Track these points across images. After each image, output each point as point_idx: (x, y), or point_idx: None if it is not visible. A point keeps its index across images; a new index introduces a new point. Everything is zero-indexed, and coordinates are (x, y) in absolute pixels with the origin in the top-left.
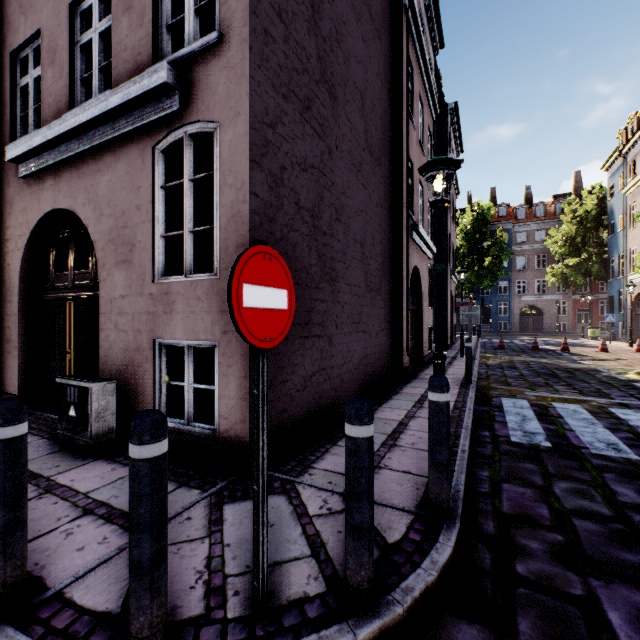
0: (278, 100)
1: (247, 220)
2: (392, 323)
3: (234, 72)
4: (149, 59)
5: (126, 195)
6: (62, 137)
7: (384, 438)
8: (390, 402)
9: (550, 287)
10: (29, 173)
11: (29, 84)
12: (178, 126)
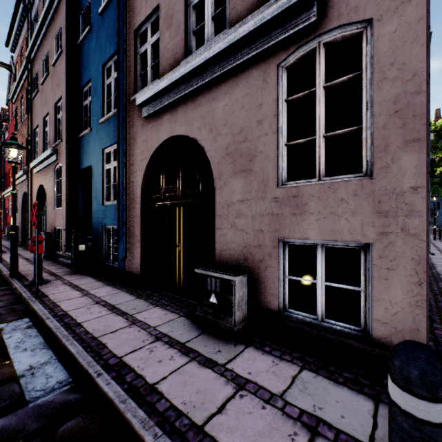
0: None
1: (422, 112)
2: None
3: None
4: None
5: (245, 114)
6: (184, 77)
7: None
8: None
9: None
10: (151, 113)
11: (147, 50)
12: (311, 38)
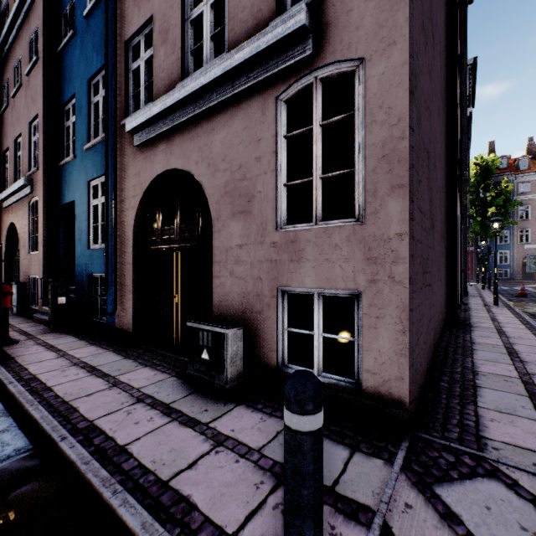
0: (419, 30)
1: (406, 158)
2: (446, 271)
3: None
4: (271, 13)
5: (243, 149)
6: (179, 103)
7: (529, 401)
8: (478, 353)
9: None
10: (143, 141)
11: (140, 66)
12: (308, 72)
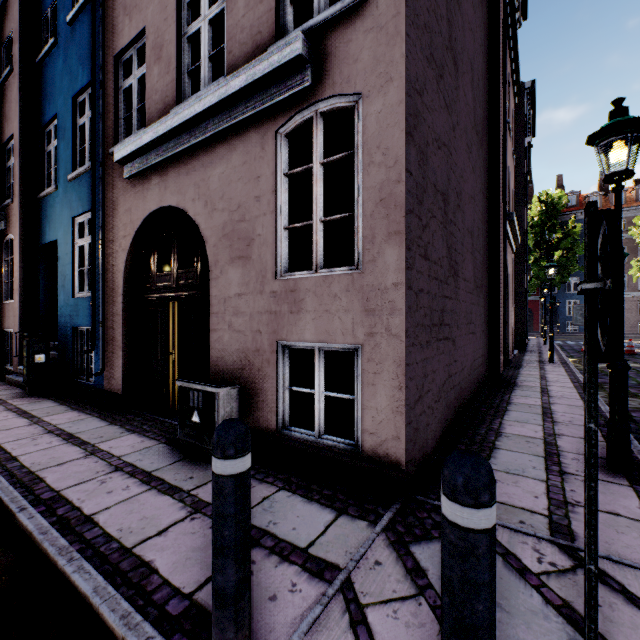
0: (423, 64)
1: (402, 203)
2: (488, 323)
3: (383, 32)
4: (271, 36)
5: (242, 186)
6: (173, 131)
7: (542, 462)
8: (510, 414)
9: (631, 283)
10: (135, 173)
11: (132, 85)
12: (307, 104)
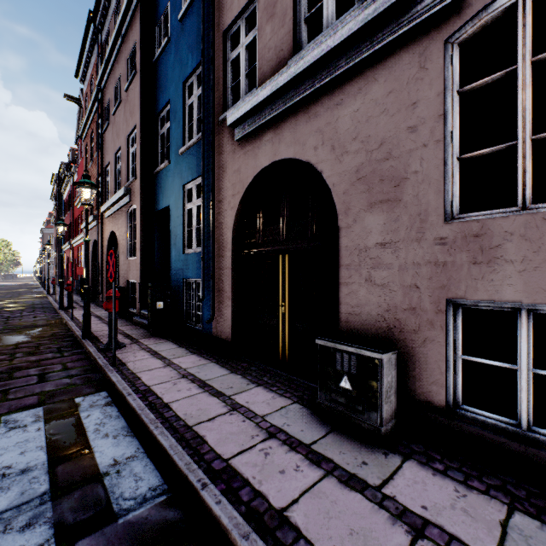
0: None
1: None
2: None
3: None
4: None
5: (387, 119)
6: (295, 79)
7: None
8: None
9: None
10: (246, 133)
11: (240, 54)
12: None
